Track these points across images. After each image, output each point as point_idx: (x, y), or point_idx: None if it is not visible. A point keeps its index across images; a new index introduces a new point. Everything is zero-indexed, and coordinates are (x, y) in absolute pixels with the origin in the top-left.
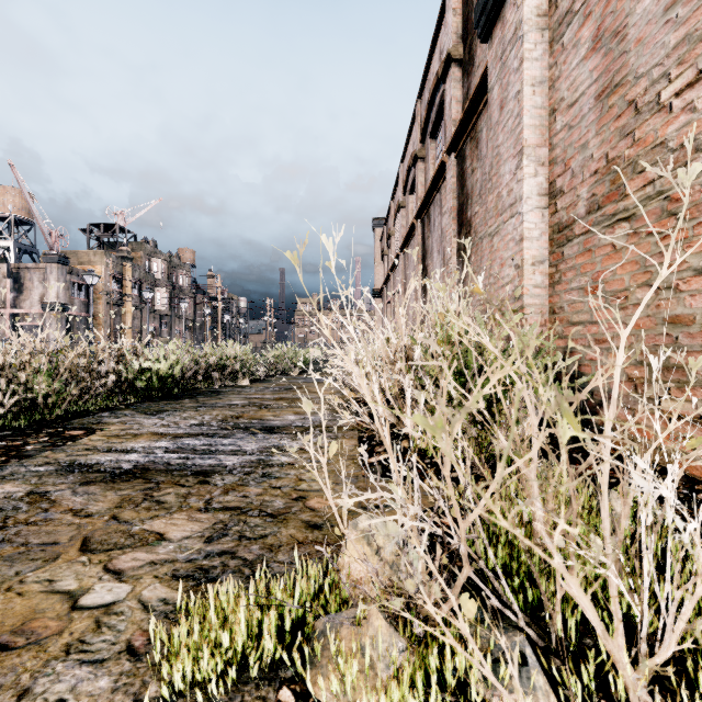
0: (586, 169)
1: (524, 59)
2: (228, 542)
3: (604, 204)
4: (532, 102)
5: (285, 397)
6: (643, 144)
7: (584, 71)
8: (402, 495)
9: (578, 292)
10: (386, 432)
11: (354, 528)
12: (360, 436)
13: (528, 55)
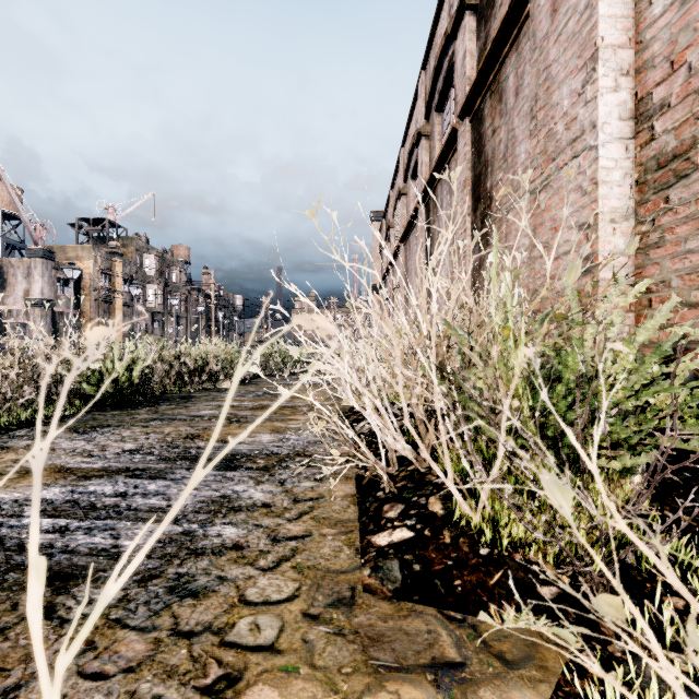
0: None
1: None
2: None
3: None
4: None
5: (267, 405)
6: None
7: None
8: None
9: None
10: None
11: None
12: (358, 474)
13: None
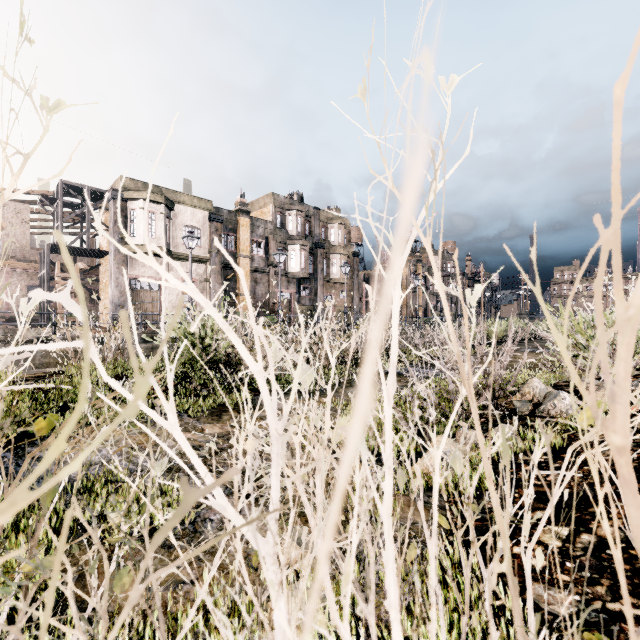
0: None
1: None
2: None
3: None
4: None
5: None
6: None
7: None
8: None
9: None
10: None
11: None
12: None
13: None
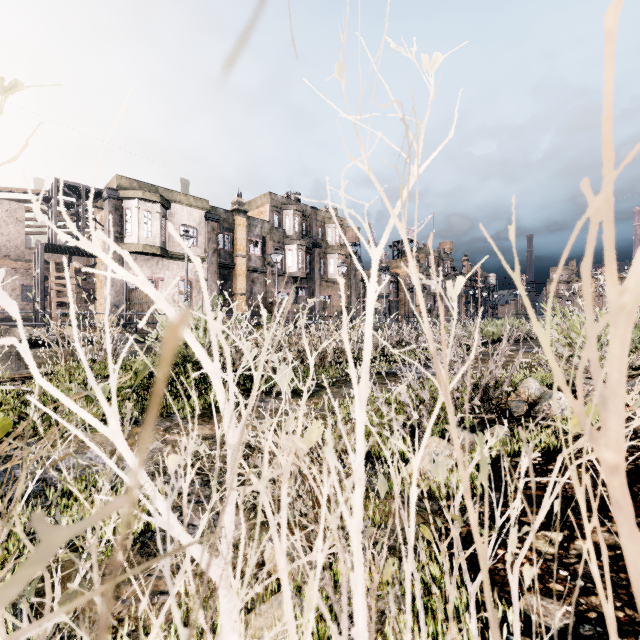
0: None
1: None
2: None
3: None
4: None
5: None
6: None
7: None
8: None
9: None
10: None
11: None
12: None
13: None
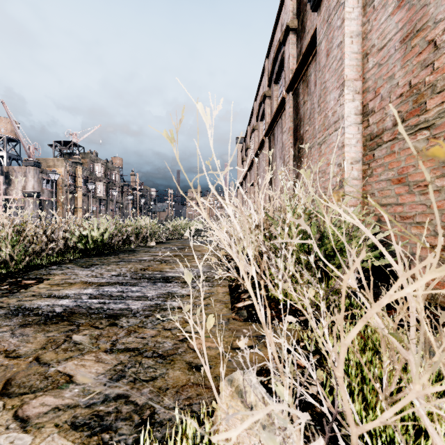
0: (392, 94)
1: (345, 19)
2: (124, 385)
3: (408, 118)
4: (351, 49)
5: (178, 254)
6: (441, 71)
7: (391, 24)
8: (288, 398)
9: (386, 182)
10: (262, 311)
11: (229, 384)
12: (229, 284)
13: (348, 16)
